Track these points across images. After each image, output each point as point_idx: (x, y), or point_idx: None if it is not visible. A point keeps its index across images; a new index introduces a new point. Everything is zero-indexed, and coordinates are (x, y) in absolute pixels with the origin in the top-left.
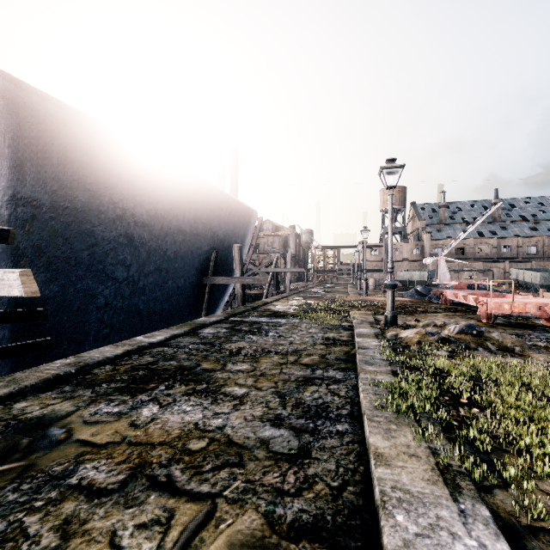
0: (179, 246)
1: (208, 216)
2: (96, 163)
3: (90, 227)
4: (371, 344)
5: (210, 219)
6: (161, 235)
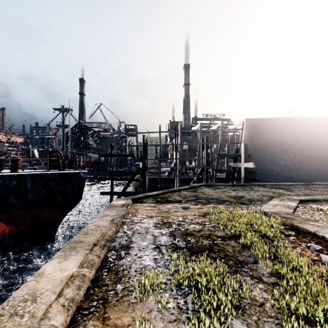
0: (312, 151)
1: None
2: (271, 130)
3: (270, 149)
4: None
5: None
6: (300, 147)
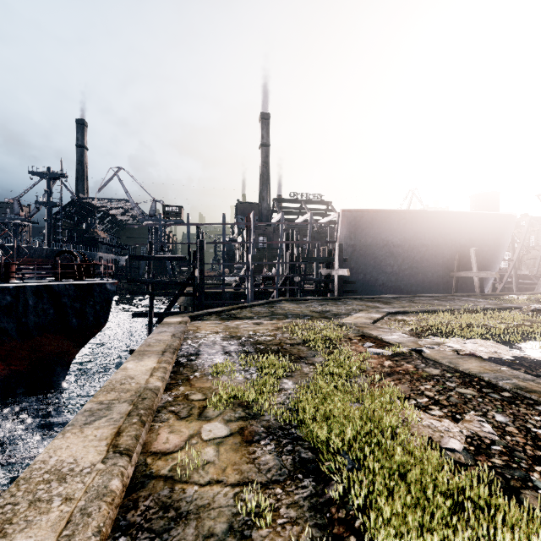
0: (423, 253)
1: (447, 232)
2: (374, 226)
3: (373, 251)
4: (483, 306)
5: (450, 233)
6: (409, 249)
